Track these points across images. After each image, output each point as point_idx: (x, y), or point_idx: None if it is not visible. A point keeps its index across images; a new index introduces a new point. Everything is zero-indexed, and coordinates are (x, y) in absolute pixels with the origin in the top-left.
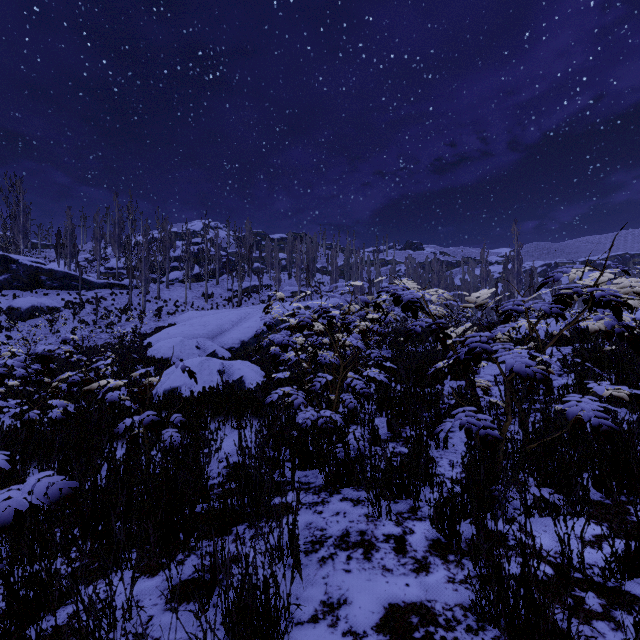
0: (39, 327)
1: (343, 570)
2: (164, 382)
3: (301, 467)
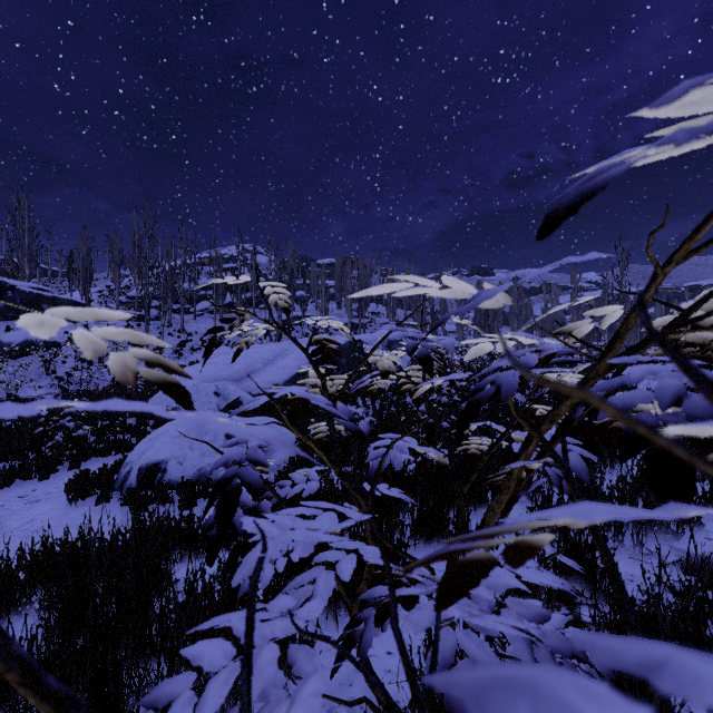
0: (27, 366)
1: None
2: (144, 453)
3: None
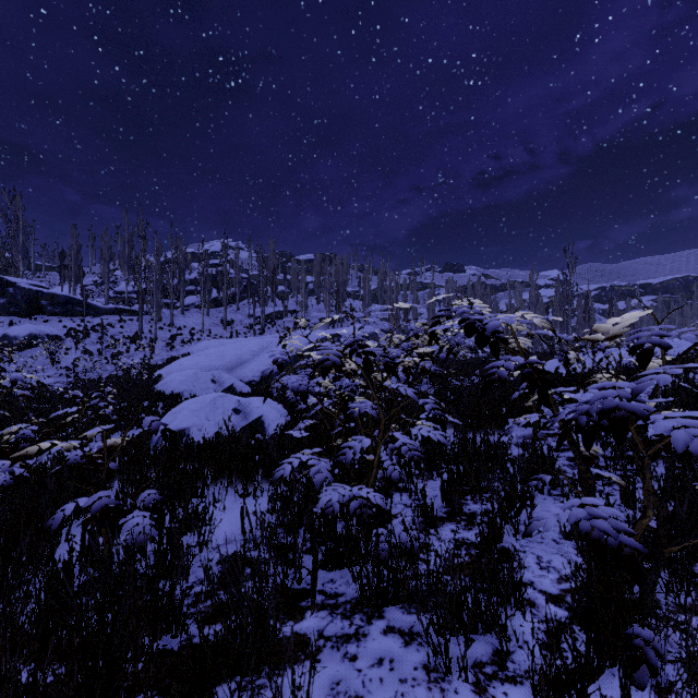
0: (36, 358)
1: None
2: (170, 423)
3: (325, 565)
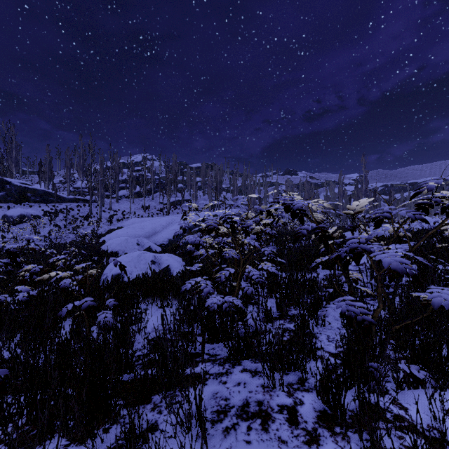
0: (25, 229)
1: (244, 441)
2: (112, 269)
3: (209, 341)
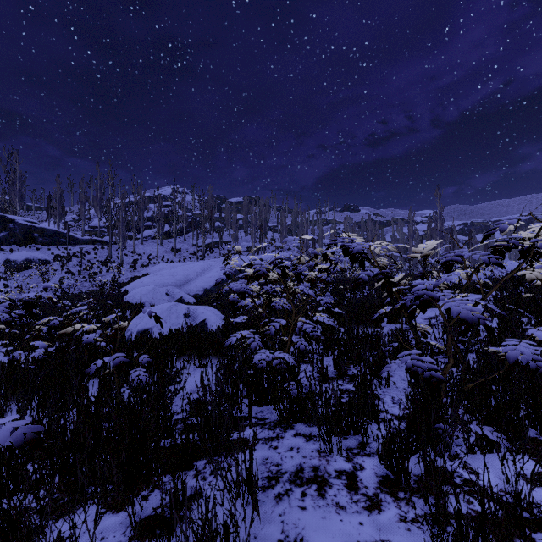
0: (32, 277)
1: (298, 507)
2: (138, 324)
3: (257, 403)
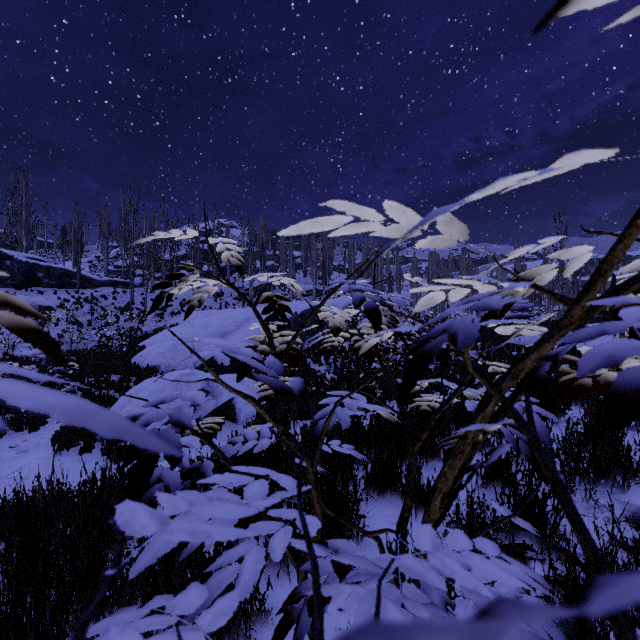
0: None
1: None
2: (124, 407)
3: None
